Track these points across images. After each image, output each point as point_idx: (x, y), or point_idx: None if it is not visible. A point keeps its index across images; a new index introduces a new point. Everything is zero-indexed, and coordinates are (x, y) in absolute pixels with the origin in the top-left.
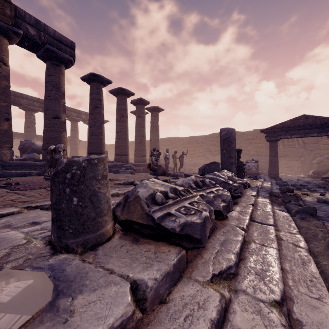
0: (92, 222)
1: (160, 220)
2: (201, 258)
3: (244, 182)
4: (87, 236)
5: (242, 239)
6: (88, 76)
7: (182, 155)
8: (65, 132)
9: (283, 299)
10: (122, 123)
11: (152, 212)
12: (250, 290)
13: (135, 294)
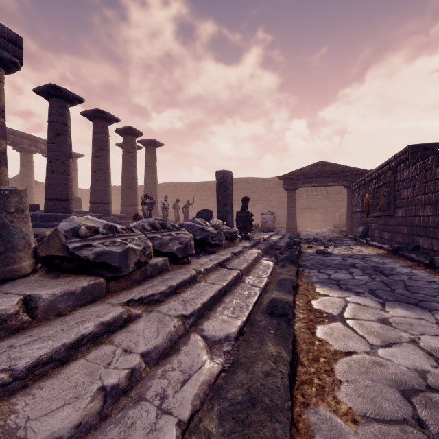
0: None
1: (75, 250)
2: (129, 290)
3: (232, 231)
4: None
5: (189, 277)
6: (46, 88)
7: (187, 205)
8: (5, 167)
9: (193, 314)
10: (101, 159)
11: (69, 243)
12: (165, 310)
13: (27, 304)
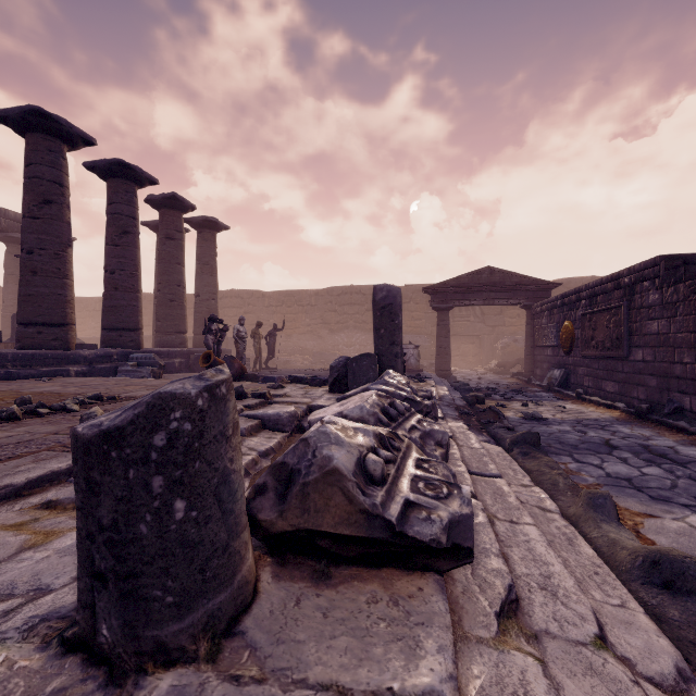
0: (223, 557)
1: (401, 524)
2: (454, 583)
3: (429, 394)
4: (213, 600)
5: (487, 518)
6: (21, 113)
7: (274, 331)
8: None
9: (600, 627)
10: (125, 250)
11: (382, 507)
12: (554, 627)
13: None
